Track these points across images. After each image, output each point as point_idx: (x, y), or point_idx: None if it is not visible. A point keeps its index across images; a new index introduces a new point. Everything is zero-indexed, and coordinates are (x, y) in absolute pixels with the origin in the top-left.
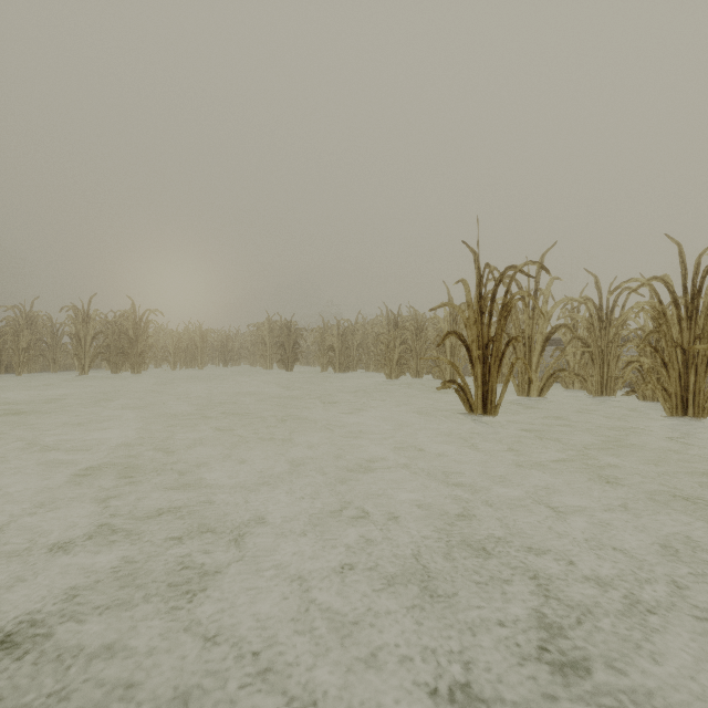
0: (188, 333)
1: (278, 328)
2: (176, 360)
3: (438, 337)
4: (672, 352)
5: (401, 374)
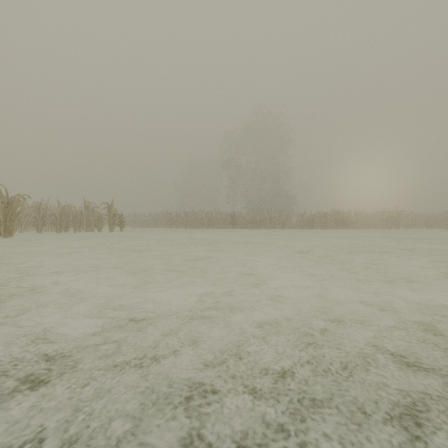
0: (411, 216)
1: None
2: (407, 225)
3: None
4: None
5: None
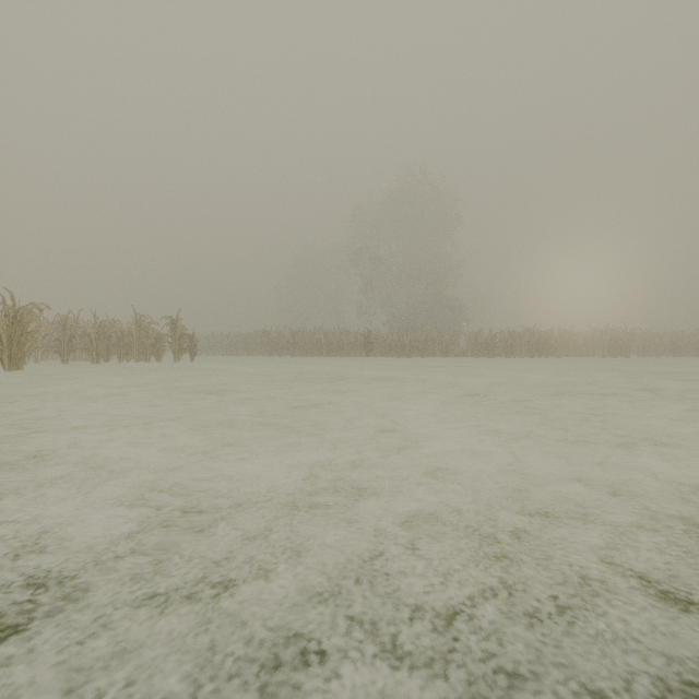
0: (648, 337)
1: None
2: (643, 352)
3: None
4: None
5: None
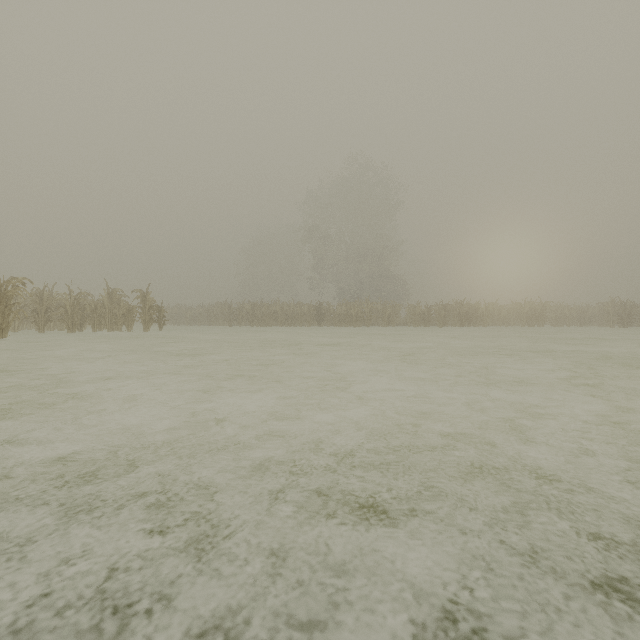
0: (559, 309)
1: (618, 305)
2: (555, 322)
3: None
4: None
5: None
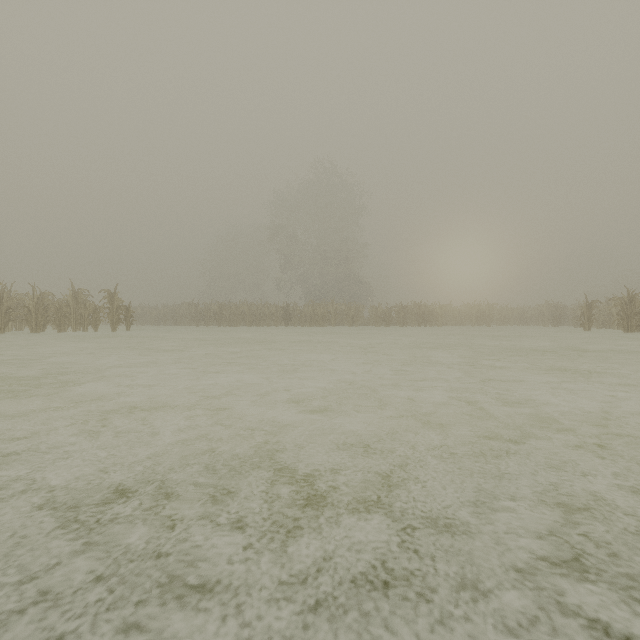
0: (504, 310)
1: (551, 307)
2: (500, 322)
3: (609, 314)
4: (637, 319)
5: (603, 327)
